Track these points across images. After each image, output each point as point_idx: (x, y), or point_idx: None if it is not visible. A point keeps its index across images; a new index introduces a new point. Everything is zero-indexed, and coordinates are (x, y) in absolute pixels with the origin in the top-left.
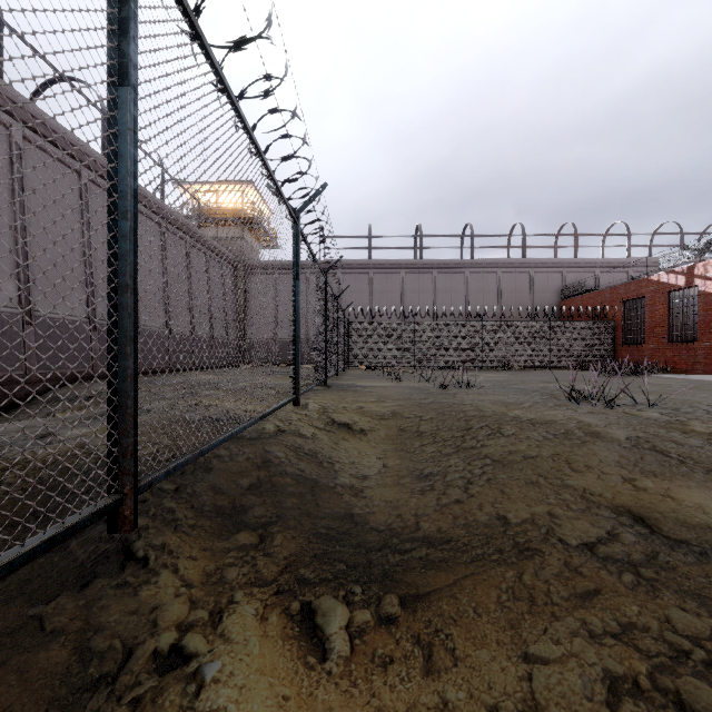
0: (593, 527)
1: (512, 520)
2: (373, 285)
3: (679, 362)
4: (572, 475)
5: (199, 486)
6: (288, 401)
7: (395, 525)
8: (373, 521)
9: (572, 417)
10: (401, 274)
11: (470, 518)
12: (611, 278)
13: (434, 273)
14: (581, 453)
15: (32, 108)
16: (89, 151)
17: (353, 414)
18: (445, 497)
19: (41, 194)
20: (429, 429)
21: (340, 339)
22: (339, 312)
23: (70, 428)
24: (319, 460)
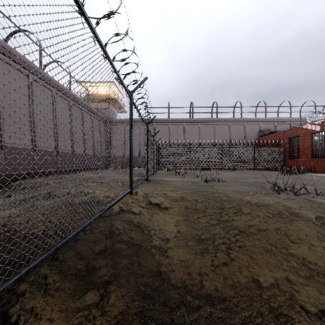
0: (321, 295)
1: (263, 284)
2: (170, 130)
3: (317, 167)
4: (292, 246)
5: (67, 254)
6: (126, 194)
7: (187, 283)
8: (173, 278)
9: (279, 202)
10: (183, 125)
11: (235, 280)
12: (282, 127)
13: (199, 124)
14: (293, 229)
15: (3, 43)
16: (33, 65)
17: (161, 198)
18: (216, 260)
19: (8, 85)
20: (202, 208)
21: (155, 156)
22: (154, 143)
23: (6, 209)
24: (142, 229)
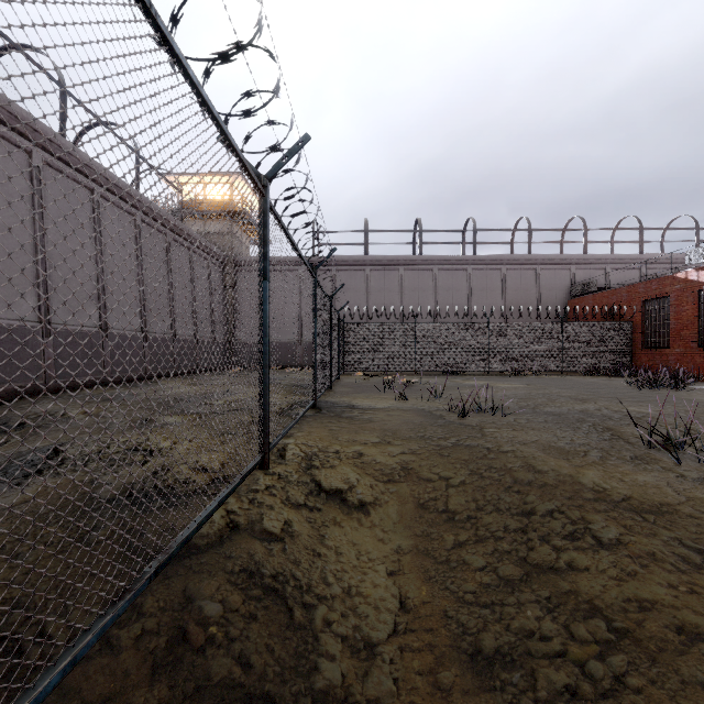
0: None
1: None
2: (369, 282)
3: None
4: None
5: None
6: (243, 476)
7: None
8: None
9: (693, 497)
10: (399, 271)
11: None
12: (622, 275)
13: (434, 270)
14: None
15: None
16: (41, 128)
17: (348, 470)
18: None
19: None
20: (465, 509)
21: (334, 345)
22: (333, 314)
23: None
24: (288, 604)
